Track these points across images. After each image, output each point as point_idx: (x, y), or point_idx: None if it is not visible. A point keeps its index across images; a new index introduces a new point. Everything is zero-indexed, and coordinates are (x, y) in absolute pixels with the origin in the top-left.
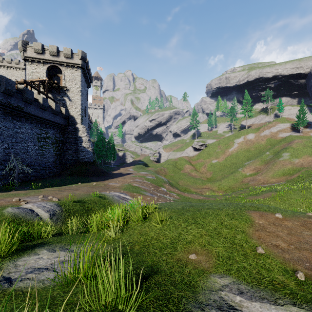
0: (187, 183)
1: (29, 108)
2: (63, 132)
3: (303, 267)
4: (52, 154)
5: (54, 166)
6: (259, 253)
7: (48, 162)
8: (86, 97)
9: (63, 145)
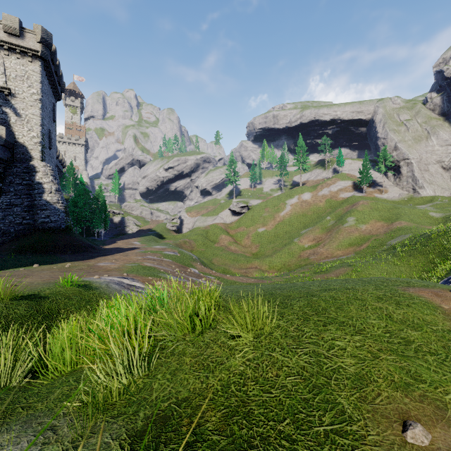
0: (226, 261)
1: None
2: (1, 172)
3: None
4: None
5: None
6: None
7: None
8: (52, 115)
9: (1, 197)
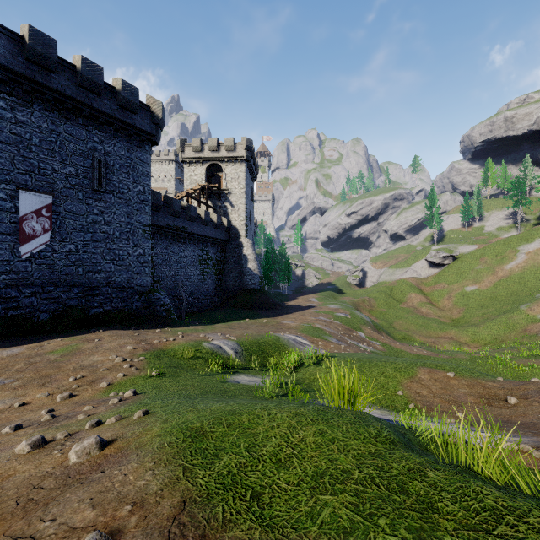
0: (410, 326)
1: (192, 227)
2: (224, 249)
3: (422, 404)
4: (213, 279)
5: (215, 294)
6: (397, 394)
7: (209, 289)
8: (251, 196)
9: (224, 266)
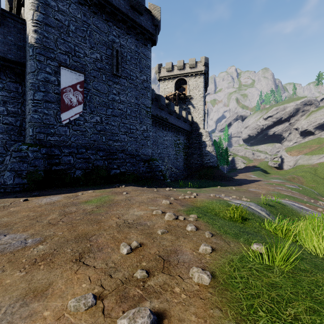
0: None
1: (171, 119)
2: (188, 138)
3: None
4: (182, 158)
5: (183, 169)
6: None
7: (179, 165)
8: (204, 102)
9: (188, 150)
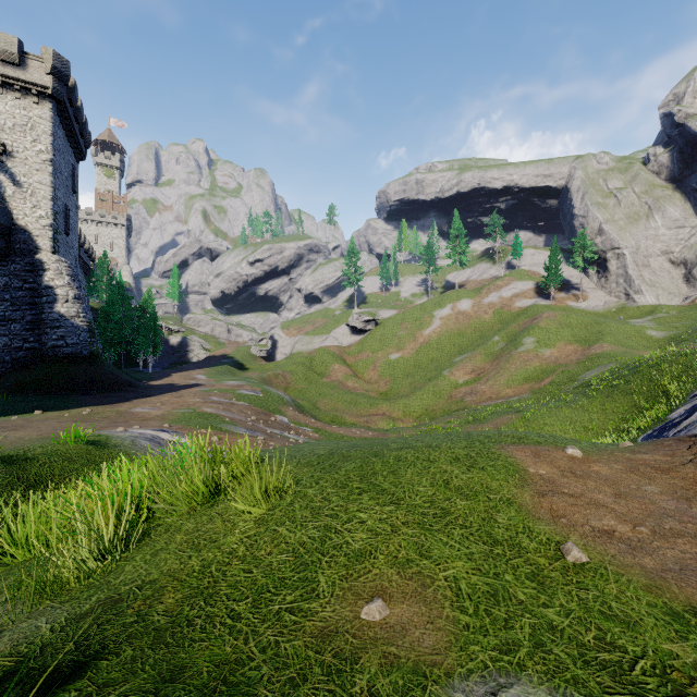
0: (338, 405)
1: None
2: None
3: None
4: None
5: None
6: (574, 565)
7: None
8: (71, 182)
9: None
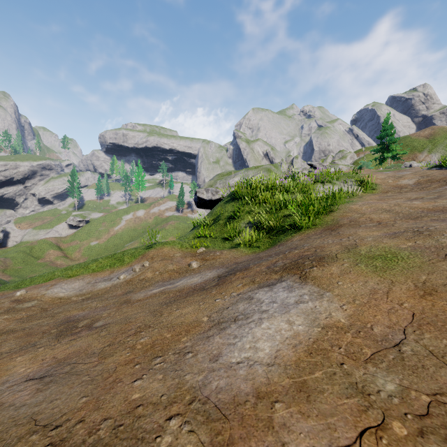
0: None
1: None
2: None
3: None
4: None
5: None
6: None
7: None
8: None
9: None
